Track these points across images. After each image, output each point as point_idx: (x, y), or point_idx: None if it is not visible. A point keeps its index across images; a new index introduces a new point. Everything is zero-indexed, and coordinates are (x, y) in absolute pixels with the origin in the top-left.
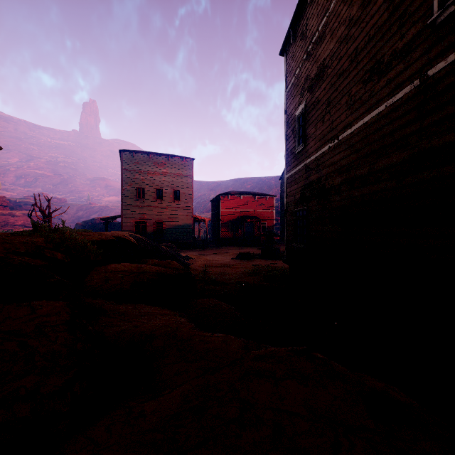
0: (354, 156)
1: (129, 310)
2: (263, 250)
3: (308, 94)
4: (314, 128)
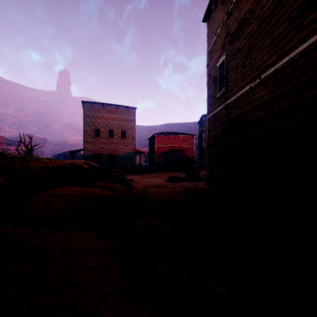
0: (278, 91)
1: (59, 243)
2: (187, 174)
3: (229, 47)
4: (235, 73)
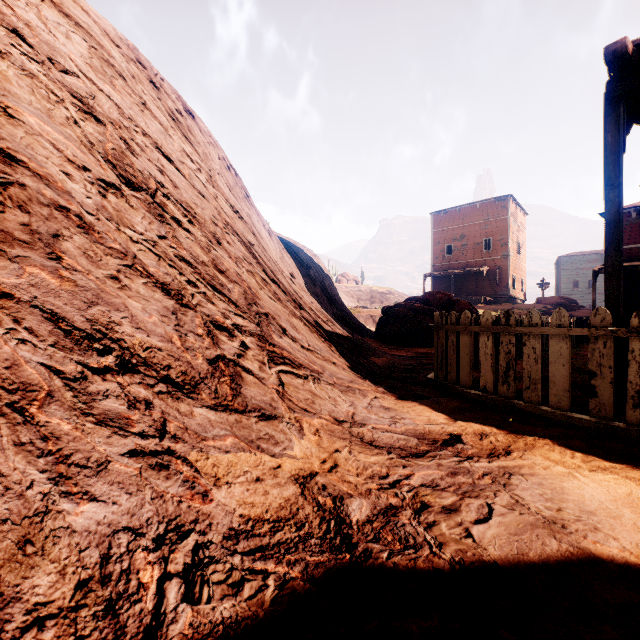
0: None
1: None
2: None
3: None
4: None
